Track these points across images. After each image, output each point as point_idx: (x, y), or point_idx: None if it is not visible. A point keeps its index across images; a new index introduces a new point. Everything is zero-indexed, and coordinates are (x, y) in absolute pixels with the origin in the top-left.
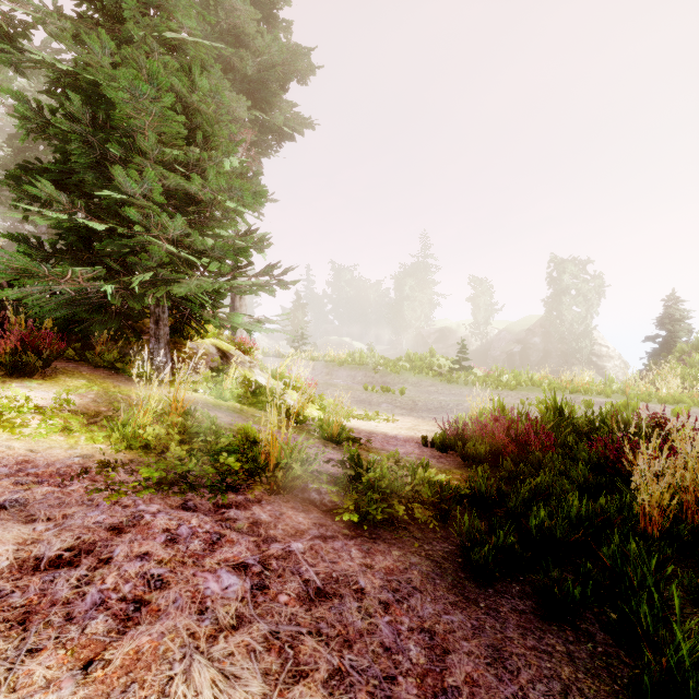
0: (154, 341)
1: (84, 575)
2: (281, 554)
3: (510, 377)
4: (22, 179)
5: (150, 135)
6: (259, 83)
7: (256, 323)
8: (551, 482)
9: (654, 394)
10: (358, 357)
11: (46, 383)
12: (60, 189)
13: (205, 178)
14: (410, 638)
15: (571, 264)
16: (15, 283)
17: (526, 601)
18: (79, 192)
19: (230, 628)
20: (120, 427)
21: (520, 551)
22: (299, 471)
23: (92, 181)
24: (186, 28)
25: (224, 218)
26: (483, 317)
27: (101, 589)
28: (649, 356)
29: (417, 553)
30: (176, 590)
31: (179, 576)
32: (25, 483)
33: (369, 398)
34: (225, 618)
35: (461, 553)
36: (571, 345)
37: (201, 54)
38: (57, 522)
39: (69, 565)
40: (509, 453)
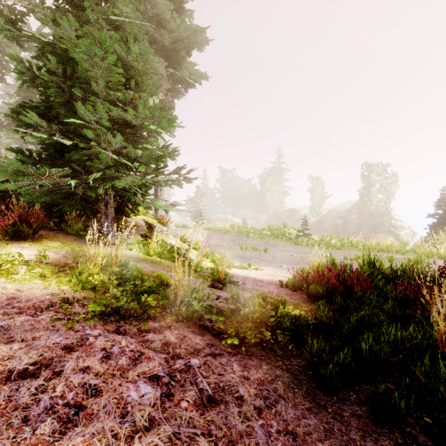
0: (104, 217)
1: (41, 384)
2: (183, 368)
3: (337, 241)
4: (21, 113)
5: (100, 82)
6: (172, 51)
7: (170, 206)
8: (370, 314)
9: (435, 253)
10: (236, 228)
11: (34, 245)
12: (45, 119)
13: (137, 111)
14: (278, 439)
15: (377, 167)
16: (13, 179)
17: (362, 407)
18: (56, 121)
19: (144, 429)
20: (77, 275)
21: (355, 367)
22: (197, 306)
23: (64, 114)
24: (124, 13)
25: (149, 137)
26: (317, 202)
27: (51, 396)
28: (430, 227)
29: (280, 367)
30: (106, 397)
31: (109, 385)
32: (10, 313)
33: (244, 254)
34: (140, 421)
35: (311, 367)
36: (377, 220)
37: (134, 30)
38: (28, 343)
39: (32, 376)
40: (339, 293)
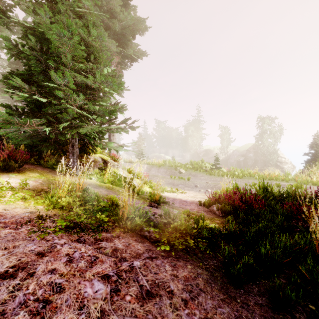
0: (71, 155)
1: (17, 283)
2: (128, 269)
3: (239, 172)
4: (10, 79)
5: (67, 56)
6: (121, 35)
7: (119, 147)
8: (265, 225)
9: (310, 181)
10: (168, 163)
11: (19, 175)
12: (28, 83)
13: (95, 77)
14: None
15: (267, 119)
16: (2, 127)
17: (262, 297)
18: (36, 85)
19: None
20: (50, 198)
21: (256, 267)
22: (138, 221)
23: (42, 79)
24: (86, 6)
25: (104, 96)
26: (225, 144)
27: (25, 293)
28: (305, 162)
29: (200, 266)
30: (68, 293)
31: (71, 283)
32: None
33: (173, 182)
34: (94, 312)
35: (223, 266)
36: (267, 157)
37: (93, 19)
38: (9, 250)
39: (11, 277)
40: (242, 210)
